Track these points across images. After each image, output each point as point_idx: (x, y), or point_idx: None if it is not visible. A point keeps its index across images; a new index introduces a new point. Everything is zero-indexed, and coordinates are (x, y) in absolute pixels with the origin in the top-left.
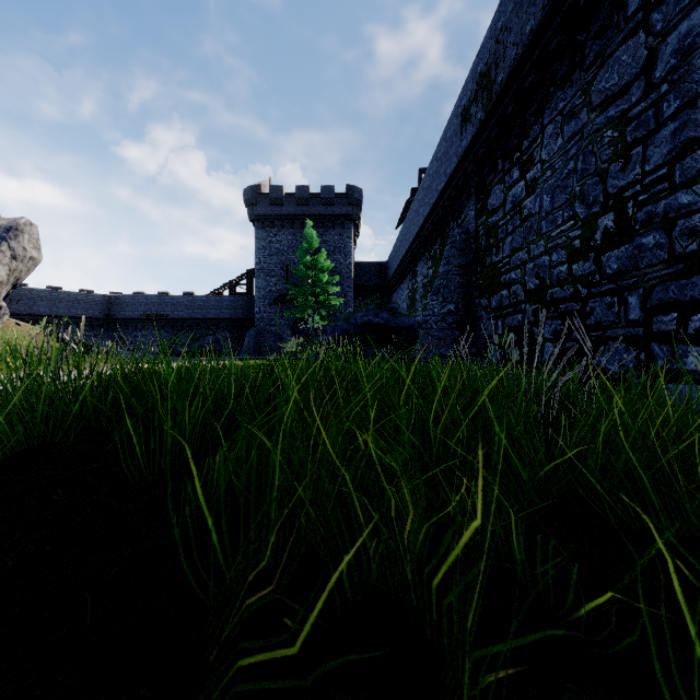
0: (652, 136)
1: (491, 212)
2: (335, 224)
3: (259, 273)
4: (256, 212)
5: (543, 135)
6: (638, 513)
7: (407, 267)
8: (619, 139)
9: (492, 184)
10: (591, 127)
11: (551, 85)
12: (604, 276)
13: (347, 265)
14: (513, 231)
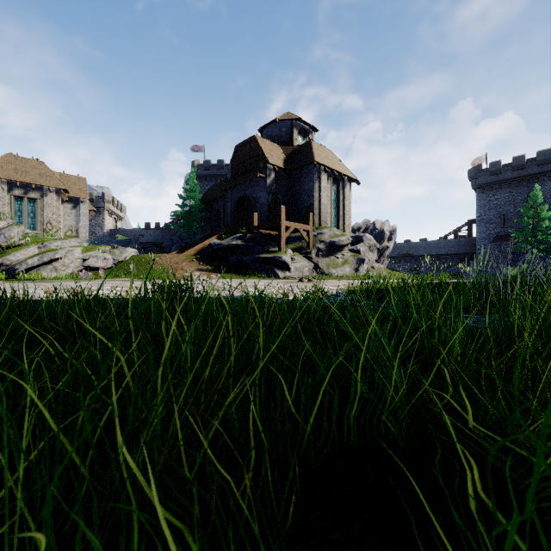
0: None
1: None
2: (550, 177)
3: (480, 223)
4: (477, 183)
5: None
6: None
7: None
8: None
9: None
10: None
11: None
12: None
13: None
14: None
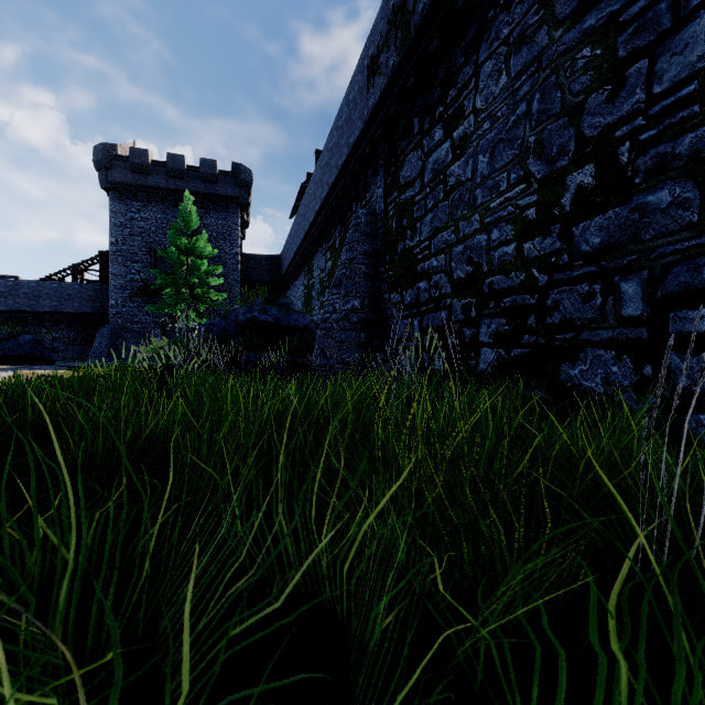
0: (667, 39)
1: (405, 187)
2: (218, 206)
3: (116, 257)
4: (111, 178)
5: (477, 76)
6: None
7: (302, 260)
8: (604, 56)
9: (406, 151)
10: (554, 50)
11: (491, 8)
12: (577, 255)
13: (233, 255)
14: (435, 206)
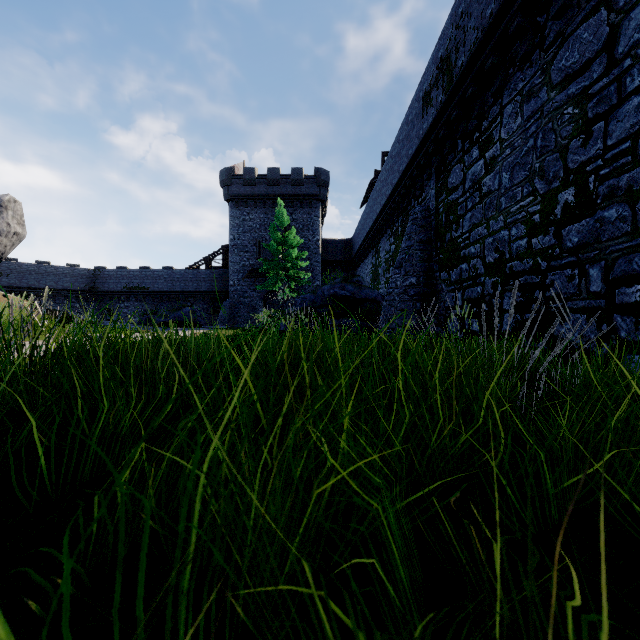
0: (614, 110)
1: (451, 190)
2: (304, 204)
3: (234, 249)
4: (230, 192)
5: (502, 115)
6: None
7: (370, 243)
8: (580, 115)
9: (452, 163)
10: (551, 105)
11: (511, 67)
12: (564, 249)
13: (315, 241)
14: (472, 207)
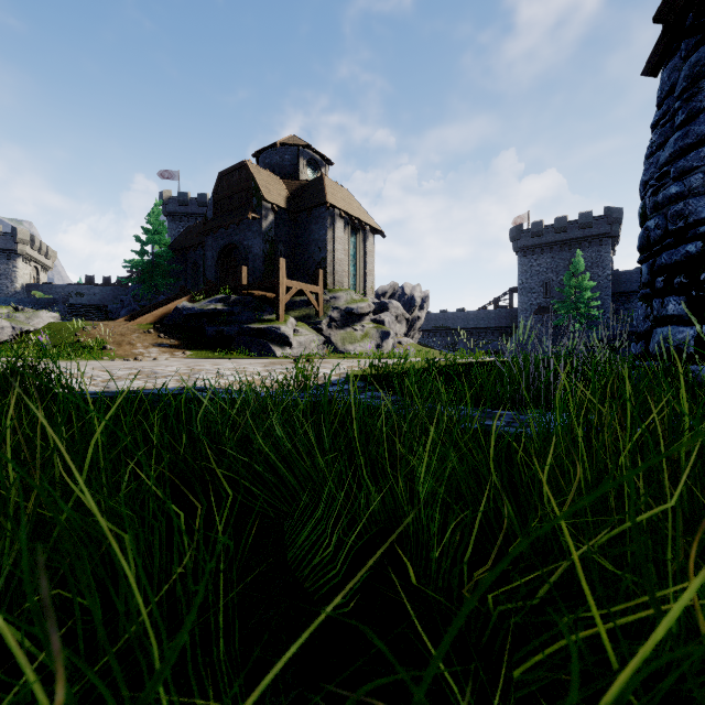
0: None
1: None
2: (592, 243)
3: (522, 292)
4: (519, 245)
5: None
6: None
7: None
8: None
9: None
10: None
11: None
12: None
13: (605, 276)
14: None
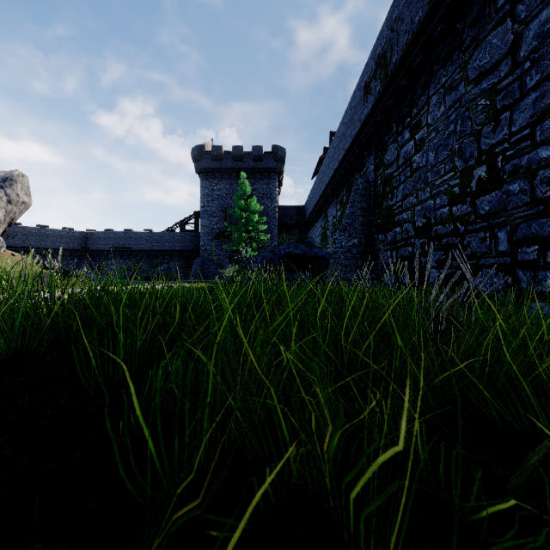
0: (517, 103)
1: (387, 166)
2: (263, 176)
3: (204, 215)
4: (201, 166)
5: (428, 104)
6: (519, 414)
7: (320, 209)
8: (490, 106)
9: (388, 143)
10: (467, 97)
11: (435, 64)
12: (478, 216)
13: (273, 208)
14: (405, 180)
